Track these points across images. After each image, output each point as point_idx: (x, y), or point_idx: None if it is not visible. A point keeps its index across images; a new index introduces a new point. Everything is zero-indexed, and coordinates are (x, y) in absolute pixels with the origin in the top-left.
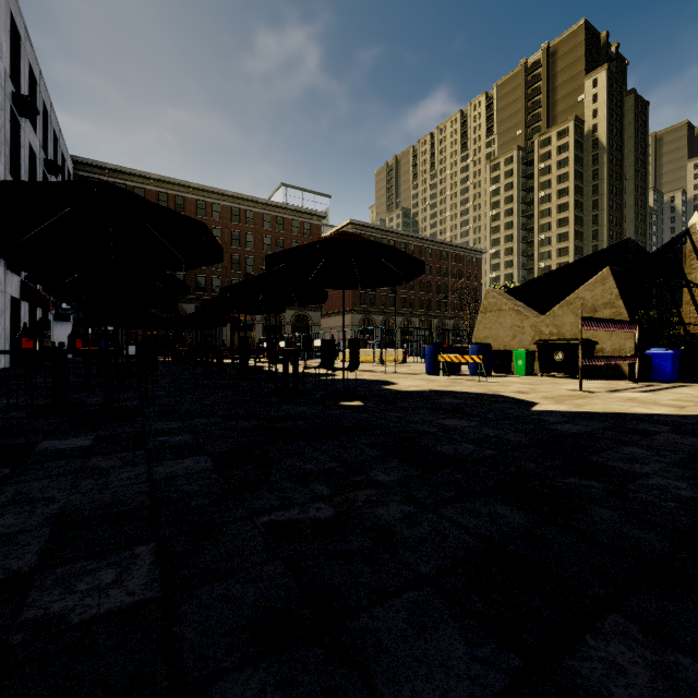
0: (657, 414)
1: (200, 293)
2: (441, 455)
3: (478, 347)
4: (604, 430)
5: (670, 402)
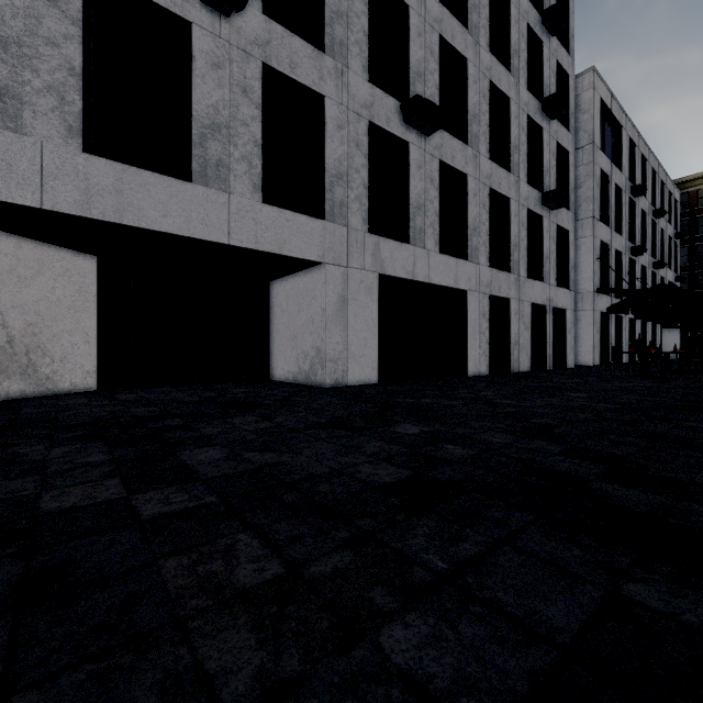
0: None
1: None
2: None
3: None
4: None
5: None
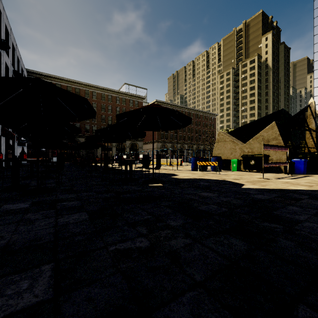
0: (300, 190)
1: (86, 133)
2: (201, 211)
3: (215, 158)
4: (277, 197)
5: (305, 184)
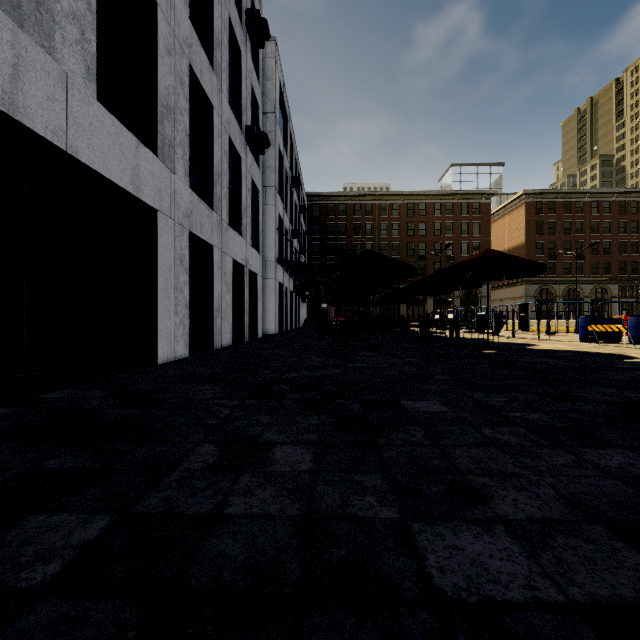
0: None
1: None
2: (518, 365)
3: (636, 318)
4: None
5: None
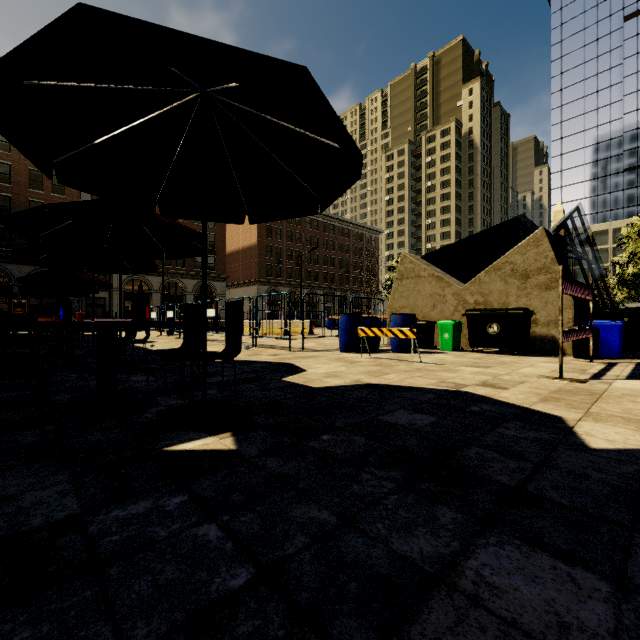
0: None
1: None
2: None
3: (402, 317)
4: None
5: None
